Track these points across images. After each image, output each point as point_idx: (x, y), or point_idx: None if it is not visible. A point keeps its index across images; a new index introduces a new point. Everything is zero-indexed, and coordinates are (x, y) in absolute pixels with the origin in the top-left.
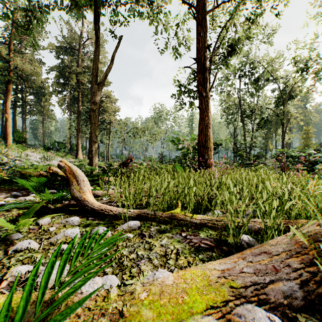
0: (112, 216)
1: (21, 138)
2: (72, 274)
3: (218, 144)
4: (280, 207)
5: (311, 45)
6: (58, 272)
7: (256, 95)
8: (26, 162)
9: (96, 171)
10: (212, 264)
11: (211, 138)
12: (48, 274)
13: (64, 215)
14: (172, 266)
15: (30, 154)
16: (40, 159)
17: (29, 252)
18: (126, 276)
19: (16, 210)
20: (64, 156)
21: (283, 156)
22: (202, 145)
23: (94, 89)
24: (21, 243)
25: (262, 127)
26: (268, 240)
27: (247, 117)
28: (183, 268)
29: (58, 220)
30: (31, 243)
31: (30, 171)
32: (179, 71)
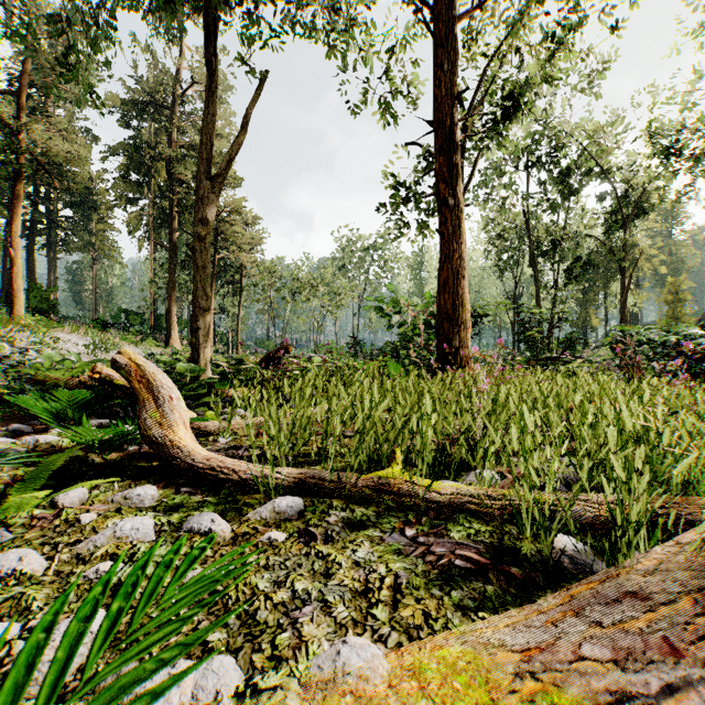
0: (238, 483)
1: (46, 303)
2: (121, 649)
3: (482, 315)
4: (650, 464)
5: (687, 95)
6: (45, 686)
7: (564, 208)
8: (48, 354)
9: (206, 375)
10: (490, 623)
11: (466, 301)
12: (14, 691)
13: (123, 480)
14: (385, 625)
15: (65, 337)
16: (86, 349)
17: (19, 584)
18: (261, 658)
19: (10, 469)
20: (140, 342)
21: (628, 342)
22: (446, 317)
23: (202, 189)
24: (1, 558)
25: (577, 278)
26: (632, 555)
27: (544, 256)
28: (414, 631)
29: (105, 495)
30: (27, 558)
31: (57, 375)
32: (393, 152)
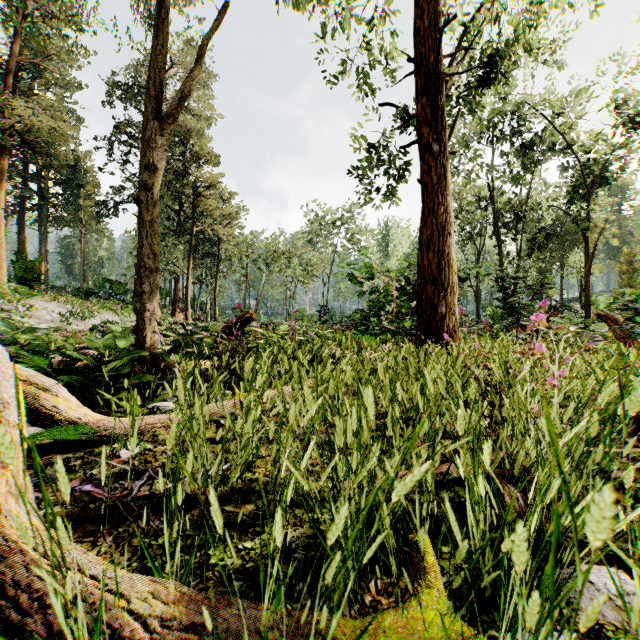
0: (53, 629)
1: (31, 272)
2: None
3: (463, 279)
4: None
5: None
6: None
7: (525, 182)
8: None
9: (154, 346)
10: None
11: (452, 261)
12: None
13: None
14: None
15: (43, 305)
16: (61, 317)
17: None
18: None
19: None
20: (120, 310)
21: (639, 308)
22: (431, 279)
23: (148, 130)
24: None
25: (541, 247)
26: None
27: (507, 227)
28: None
29: None
30: None
31: None
32: (365, 115)
